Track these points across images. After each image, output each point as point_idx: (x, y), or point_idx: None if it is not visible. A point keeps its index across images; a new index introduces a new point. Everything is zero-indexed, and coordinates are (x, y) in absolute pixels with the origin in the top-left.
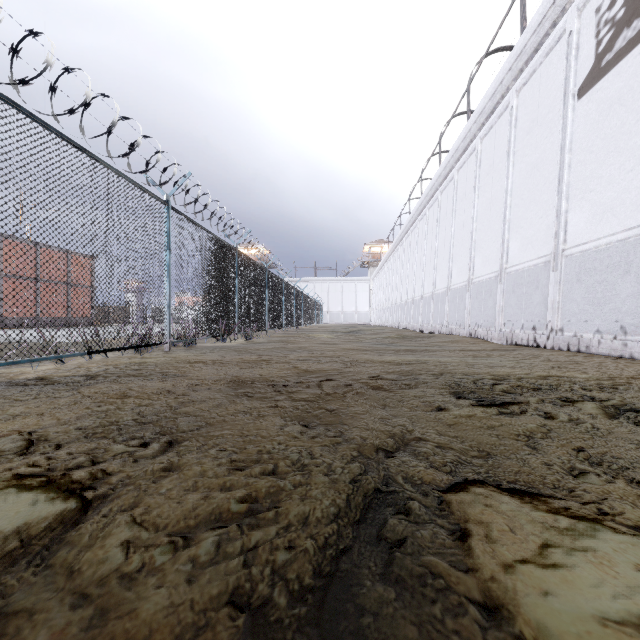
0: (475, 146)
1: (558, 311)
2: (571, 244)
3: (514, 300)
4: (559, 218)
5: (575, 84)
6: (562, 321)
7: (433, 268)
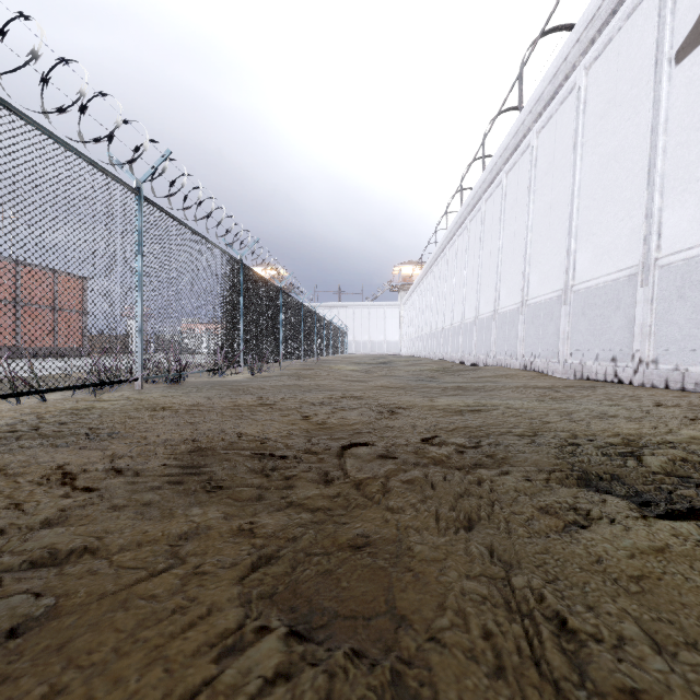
0: (529, 142)
1: (650, 337)
2: (668, 251)
3: (584, 324)
4: (650, 218)
5: (671, 46)
6: (656, 350)
7: (476, 289)
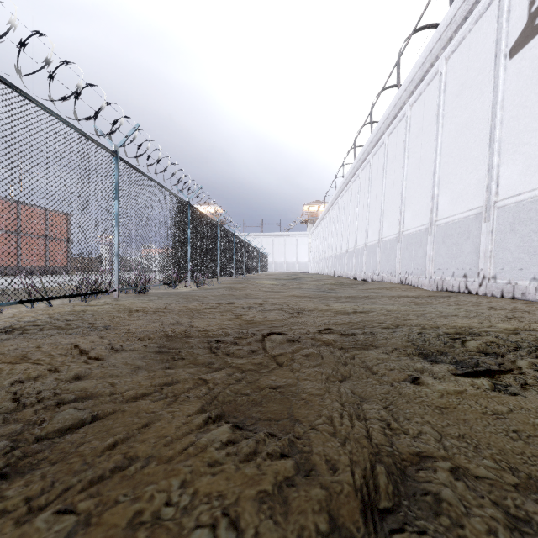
0: (405, 112)
1: (490, 260)
2: (503, 196)
3: (444, 250)
4: (491, 172)
5: (506, 45)
6: (495, 269)
7: (365, 223)
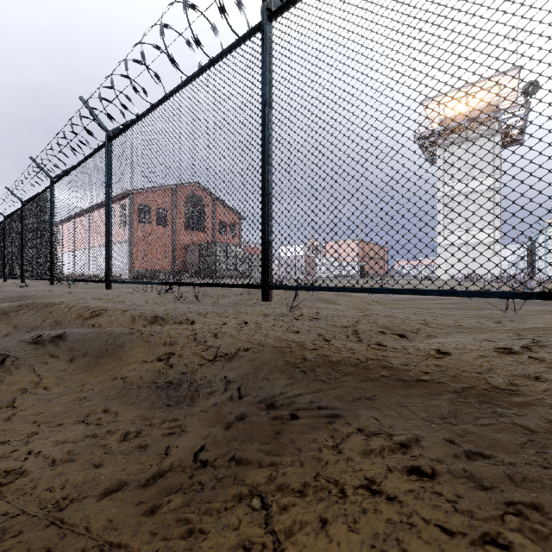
0: None
1: None
2: None
3: None
4: None
5: None
6: None
7: None
